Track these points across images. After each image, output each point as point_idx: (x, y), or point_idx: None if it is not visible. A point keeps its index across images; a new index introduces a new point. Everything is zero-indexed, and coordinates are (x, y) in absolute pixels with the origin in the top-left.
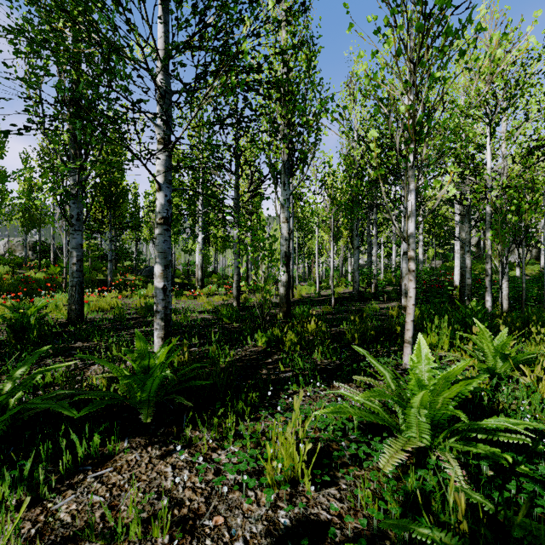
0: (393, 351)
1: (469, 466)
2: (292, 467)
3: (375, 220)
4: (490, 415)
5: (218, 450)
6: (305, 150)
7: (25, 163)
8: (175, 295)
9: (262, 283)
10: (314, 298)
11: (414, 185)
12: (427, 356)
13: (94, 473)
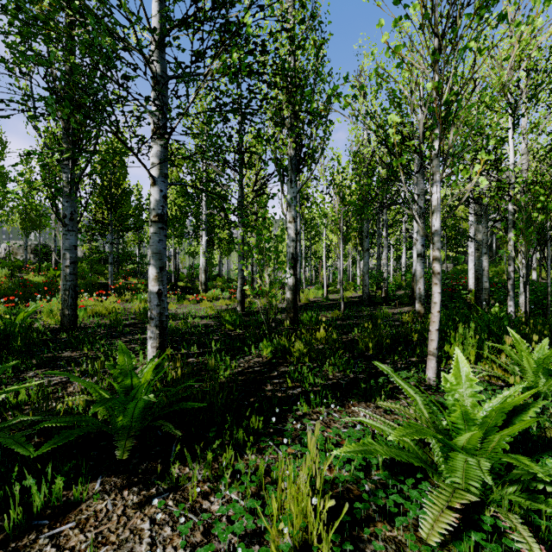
0: (413, 362)
1: (532, 523)
2: (304, 526)
3: (386, 221)
4: (545, 448)
5: (210, 496)
6: (313, 144)
7: (25, 163)
8: (177, 300)
9: (267, 286)
10: (322, 302)
11: (439, 175)
12: (468, 377)
13: (49, 531)
